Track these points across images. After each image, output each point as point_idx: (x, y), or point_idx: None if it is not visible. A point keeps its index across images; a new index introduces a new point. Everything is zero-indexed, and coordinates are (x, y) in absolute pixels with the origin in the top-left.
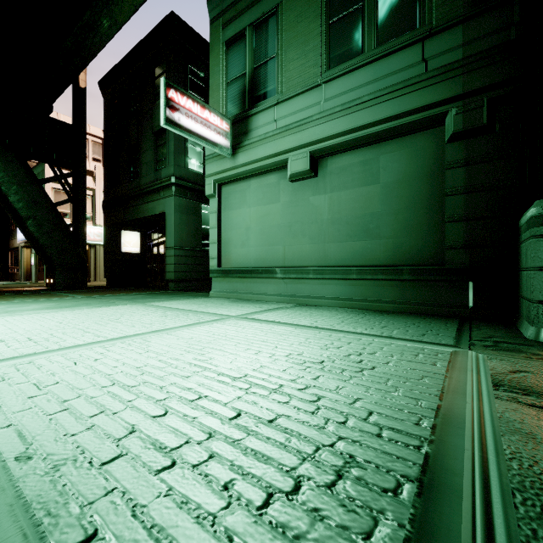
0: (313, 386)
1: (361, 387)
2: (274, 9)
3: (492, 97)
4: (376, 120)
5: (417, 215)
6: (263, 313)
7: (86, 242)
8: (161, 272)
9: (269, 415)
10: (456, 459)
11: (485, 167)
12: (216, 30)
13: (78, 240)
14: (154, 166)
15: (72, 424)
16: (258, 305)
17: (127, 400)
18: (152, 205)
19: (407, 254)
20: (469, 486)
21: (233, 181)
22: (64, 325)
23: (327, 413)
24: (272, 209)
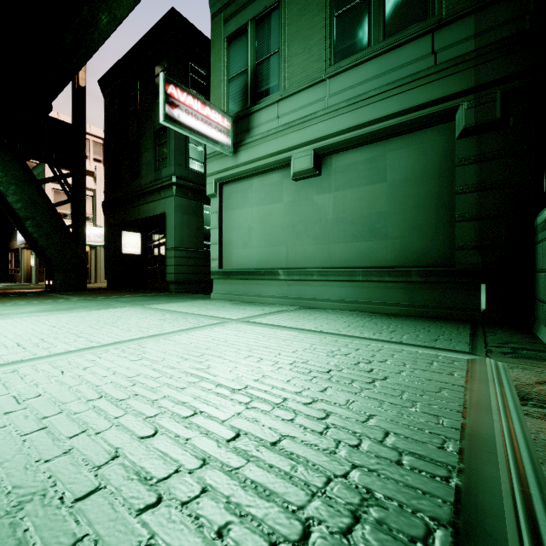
0: (320, 400)
1: (374, 401)
2: (277, 3)
3: (506, 90)
4: (383, 116)
5: (426, 214)
6: (265, 316)
7: (87, 243)
8: (162, 274)
9: (272, 436)
10: (492, 495)
11: (498, 164)
12: (218, 26)
13: (78, 241)
14: (155, 166)
15: (48, 447)
16: (260, 307)
17: (114, 417)
18: (152, 206)
19: (415, 254)
20: (515, 534)
21: (235, 180)
22: (58, 329)
23: (337, 434)
24: (275, 209)
